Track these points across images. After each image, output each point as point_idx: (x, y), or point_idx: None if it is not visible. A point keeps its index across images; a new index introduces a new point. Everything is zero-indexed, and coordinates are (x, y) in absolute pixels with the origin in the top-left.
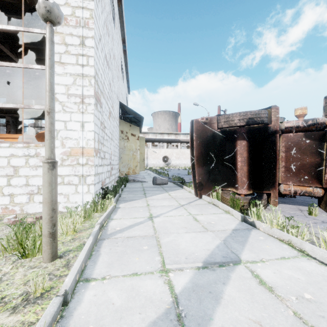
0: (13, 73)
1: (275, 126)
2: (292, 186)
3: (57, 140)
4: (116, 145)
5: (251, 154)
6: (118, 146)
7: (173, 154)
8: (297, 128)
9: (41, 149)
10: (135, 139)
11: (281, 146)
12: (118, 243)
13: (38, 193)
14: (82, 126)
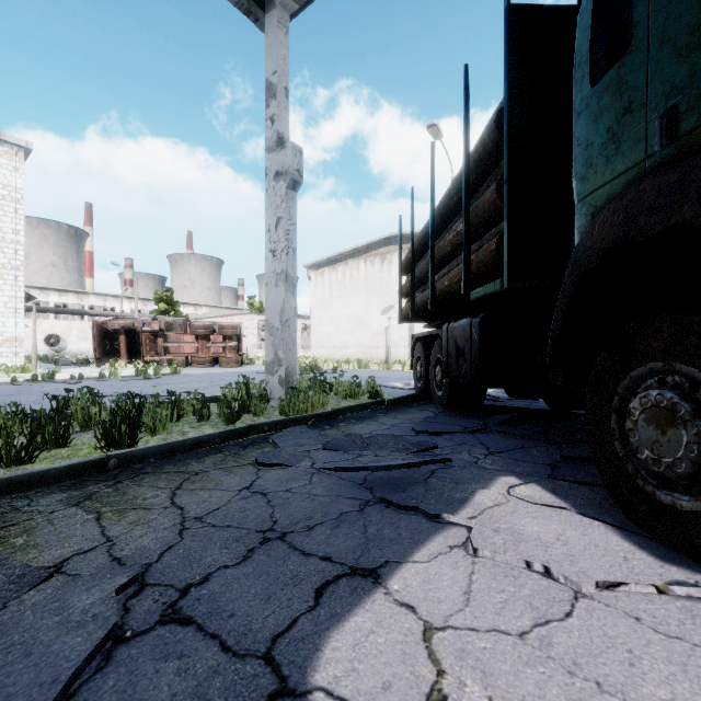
0: None
1: (140, 329)
2: (149, 357)
3: None
4: None
5: (128, 342)
6: None
7: (74, 331)
8: (148, 331)
9: None
10: None
11: (144, 338)
12: None
13: None
14: (16, 325)
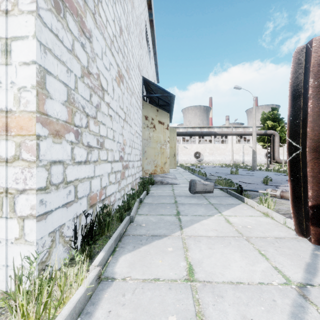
0: None
1: None
2: None
3: None
4: (137, 134)
5: None
6: (141, 136)
7: (206, 150)
8: None
9: None
10: (163, 128)
11: None
12: None
13: None
14: (5, 51)
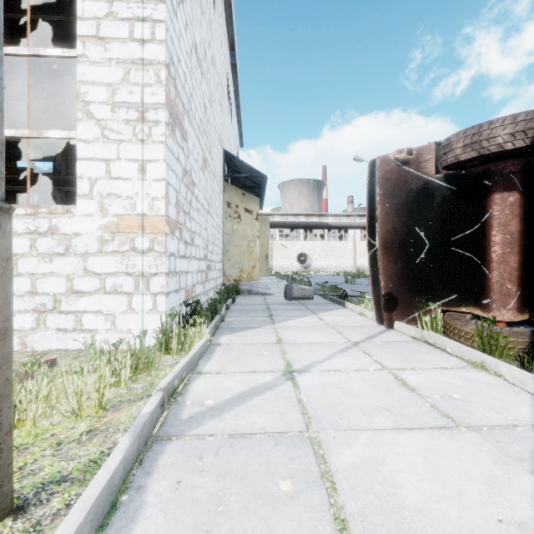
0: (60, 120)
1: None
2: None
3: (92, 201)
4: (218, 227)
5: (528, 224)
6: (222, 229)
7: (316, 250)
8: None
9: (59, 220)
10: (251, 219)
11: None
12: (205, 458)
13: (55, 310)
14: (141, 170)
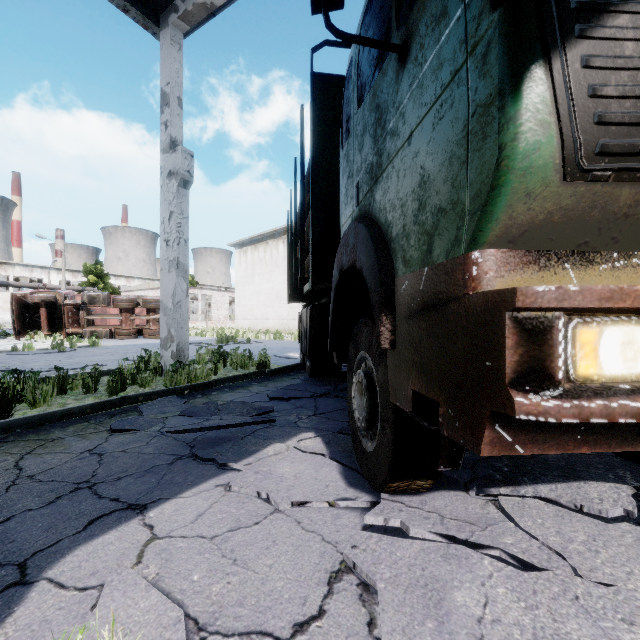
0: None
1: (61, 303)
2: (71, 329)
3: None
4: None
5: (49, 314)
6: None
7: None
8: (70, 304)
9: None
10: None
11: (66, 311)
12: None
13: None
14: None
